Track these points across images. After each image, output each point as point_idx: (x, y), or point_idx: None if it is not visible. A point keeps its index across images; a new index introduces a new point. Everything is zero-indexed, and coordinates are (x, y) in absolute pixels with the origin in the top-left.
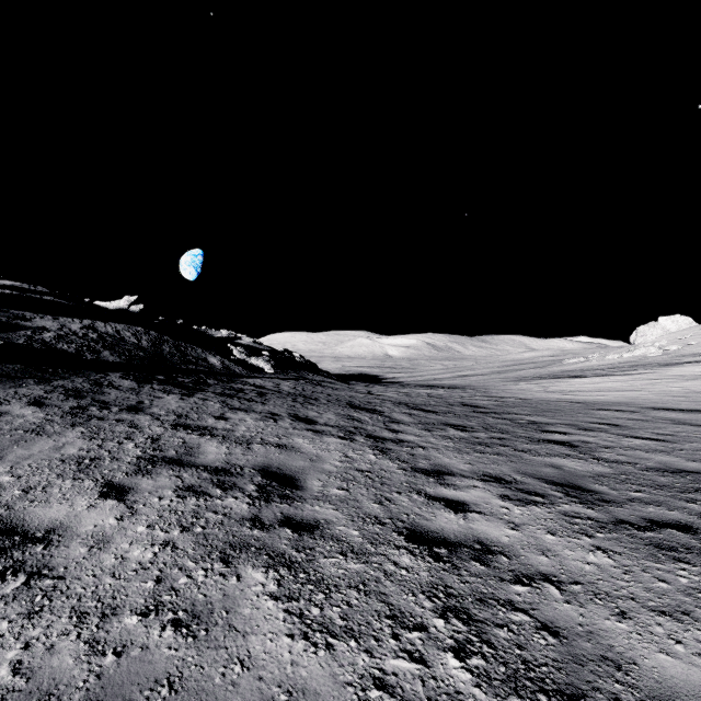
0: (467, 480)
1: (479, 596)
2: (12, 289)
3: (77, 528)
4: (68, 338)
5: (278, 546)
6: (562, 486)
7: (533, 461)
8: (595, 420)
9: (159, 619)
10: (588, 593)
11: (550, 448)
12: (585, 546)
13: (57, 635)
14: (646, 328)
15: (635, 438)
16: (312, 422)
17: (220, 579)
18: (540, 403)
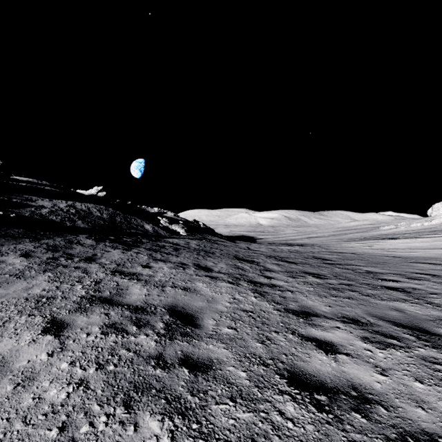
0: (330, 321)
1: None
2: (27, 183)
3: (13, 363)
4: (57, 213)
5: (176, 388)
6: (411, 329)
7: (379, 305)
8: (416, 270)
9: None
10: None
11: (389, 293)
12: None
13: None
14: (439, 205)
15: None
16: (210, 270)
17: (118, 429)
18: (370, 257)
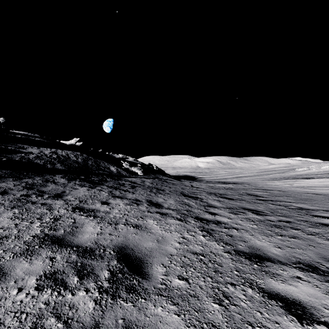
0: (287, 268)
1: None
2: (22, 135)
3: None
4: (41, 157)
5: None
6: None
7: None
8: None
9: None
10: None
11: None
12: None
13: None
14: None
15: None
16: (160, 206)
17: None
18: (295, 194)
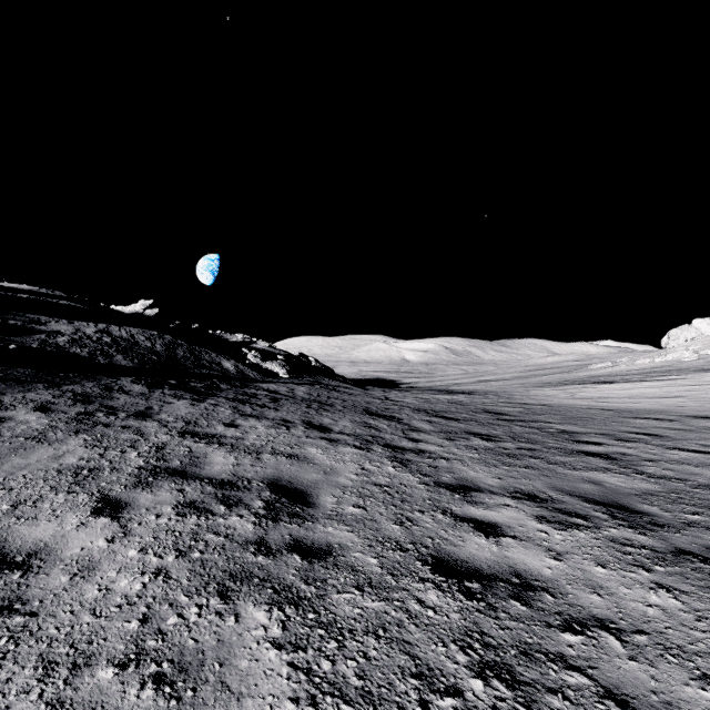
0: (497, 497)
1: (523, 648)
2: (30, 294)
3: (62, 551)
4: (82, 342)
5: (285, 576)
6: (606, 506)
7: (569, 476)
8: (632, 429)
9: (139, 673)
10: (657, 646)
11: (586, 461)
12: (643, 582)
13: (16, 693)
14: (679, 331)
15: (680, 450)
16: (327, 430)
17: (216, 620)
18: (569, 410)
